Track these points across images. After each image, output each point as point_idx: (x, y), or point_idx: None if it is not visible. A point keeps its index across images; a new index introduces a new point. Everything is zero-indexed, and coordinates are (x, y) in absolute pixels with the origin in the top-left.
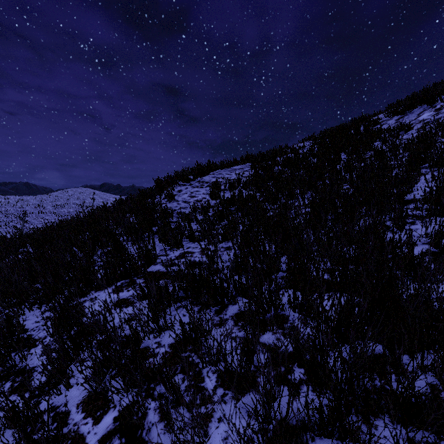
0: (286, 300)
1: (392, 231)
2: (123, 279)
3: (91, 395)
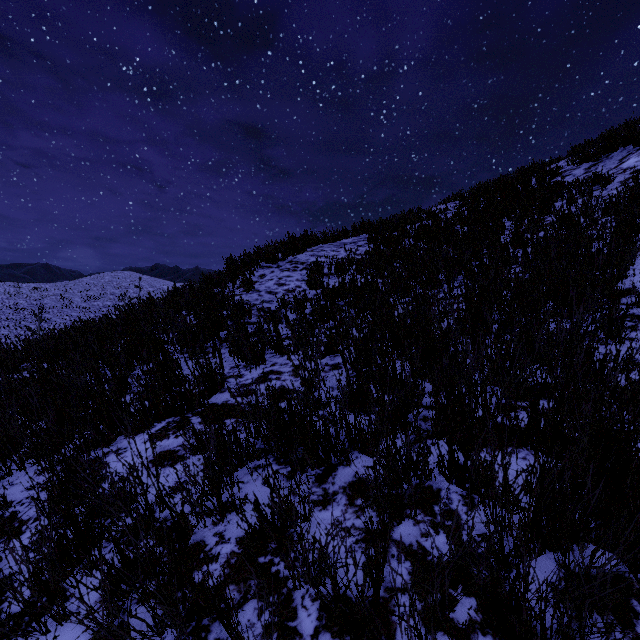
0: (433, 459)
1: (605, 342)
2: (170, 417)
3: (98, 637)
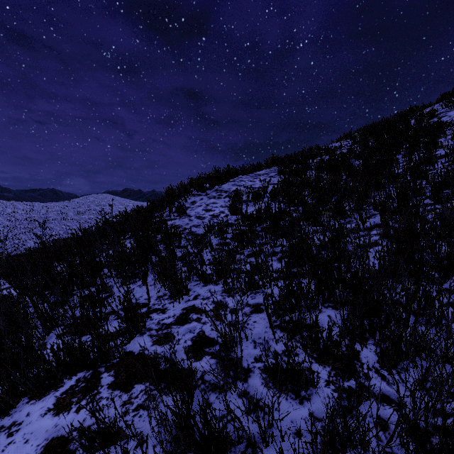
0: None
1: None
2: (82, 370)
3: None
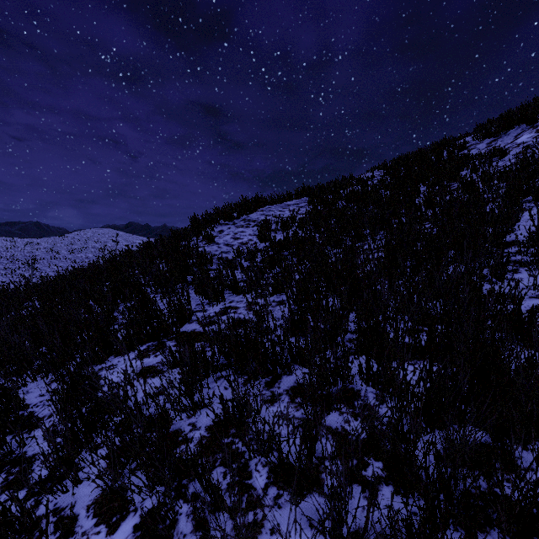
0: (355, 369)
1: (490, 281)
2: (149, 342)
3: (105, 493)
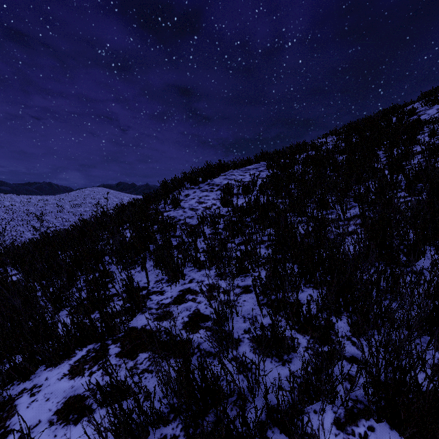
0: None
1: None
2: (91, 342)
3: None
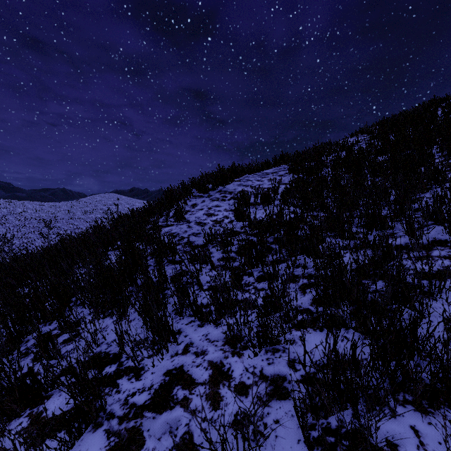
0: None
1: None
2: None
3: None
